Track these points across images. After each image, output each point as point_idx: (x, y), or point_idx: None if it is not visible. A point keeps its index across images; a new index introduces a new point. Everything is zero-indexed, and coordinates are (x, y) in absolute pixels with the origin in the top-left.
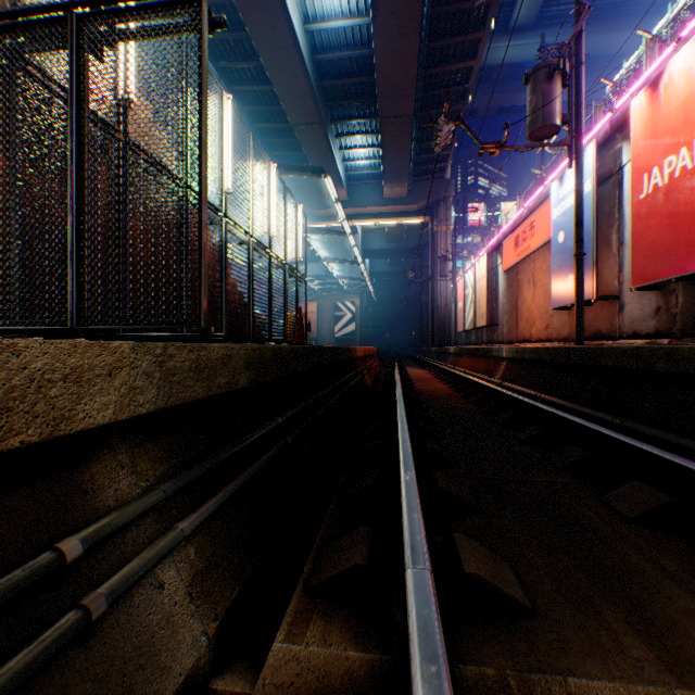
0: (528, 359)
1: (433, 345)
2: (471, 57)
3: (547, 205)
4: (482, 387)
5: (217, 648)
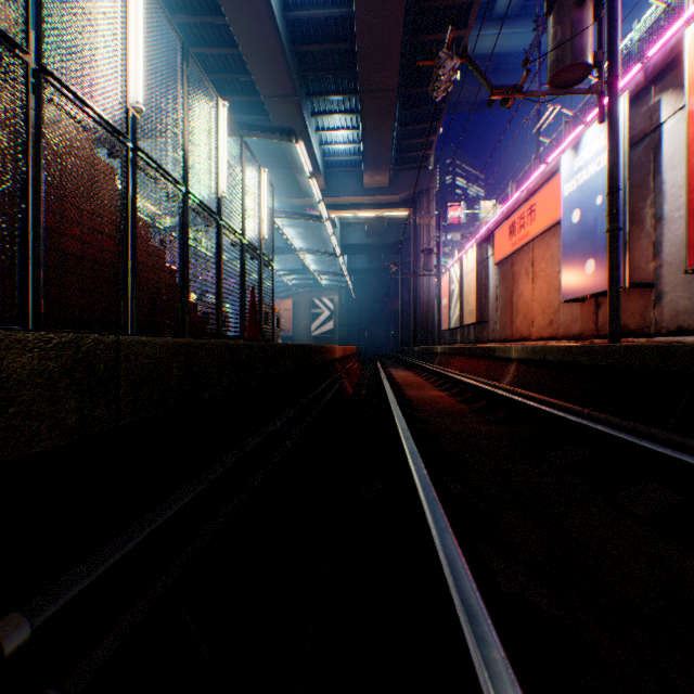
0: (552, 361)
1: (416, 345)
2: (462, 25)
3: (553, 184)
4: (499, 398)
5: None
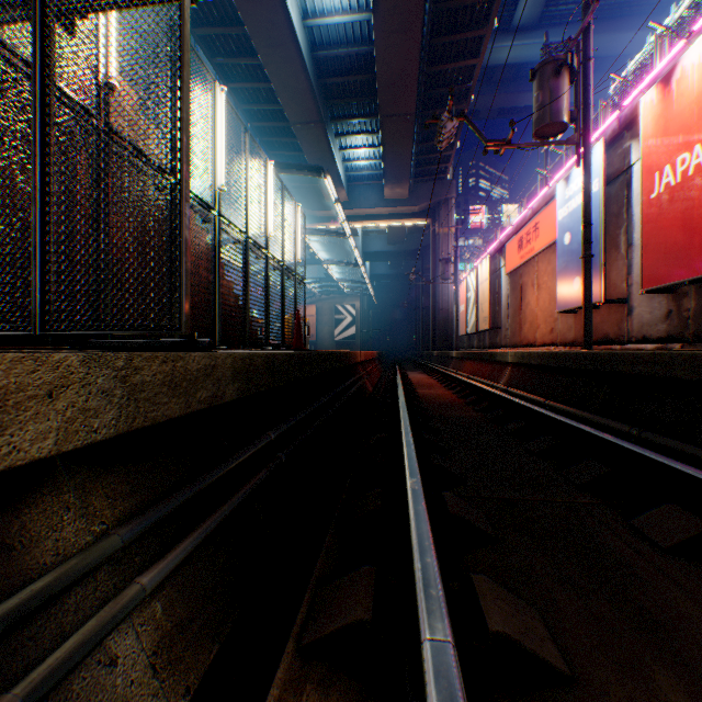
0: (534, 365)
1: (435, 349)
2: (474, 55)
3: (552, 206)
4: (488, 393)
5: None
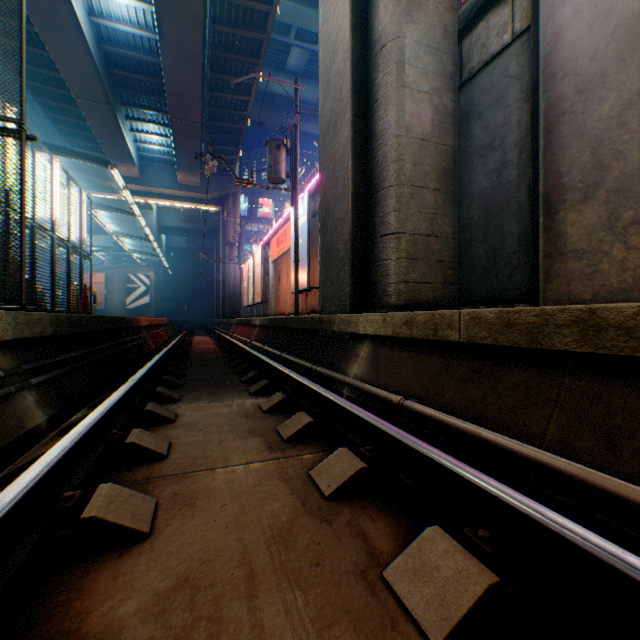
0: (267, 326)
1: (225, 317)
2: (248, 94)
3: None
4: (235, 344)
5: (49, 426)
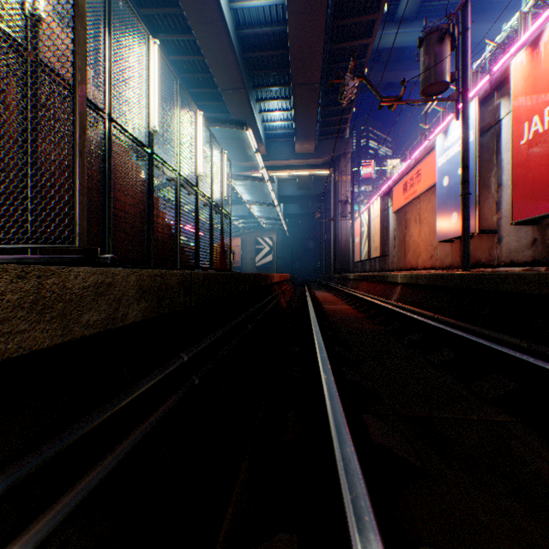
0: (422, 284)
1: (335, 273)
2: (368, 35)
3: (432, 156)
4: (384, 308)
5: None
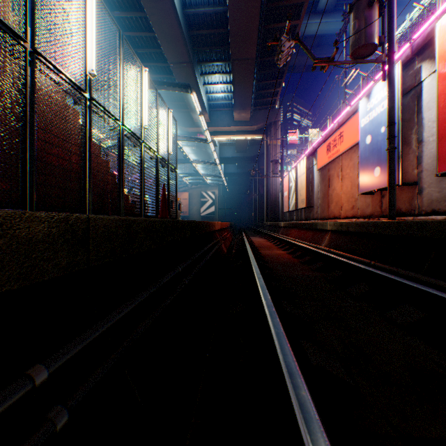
0: (352, 232)
1: (267, 221)
2: (296, 17)
3: (354, 119)
4: (319, 254)
5: None
